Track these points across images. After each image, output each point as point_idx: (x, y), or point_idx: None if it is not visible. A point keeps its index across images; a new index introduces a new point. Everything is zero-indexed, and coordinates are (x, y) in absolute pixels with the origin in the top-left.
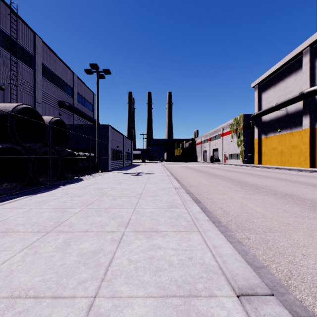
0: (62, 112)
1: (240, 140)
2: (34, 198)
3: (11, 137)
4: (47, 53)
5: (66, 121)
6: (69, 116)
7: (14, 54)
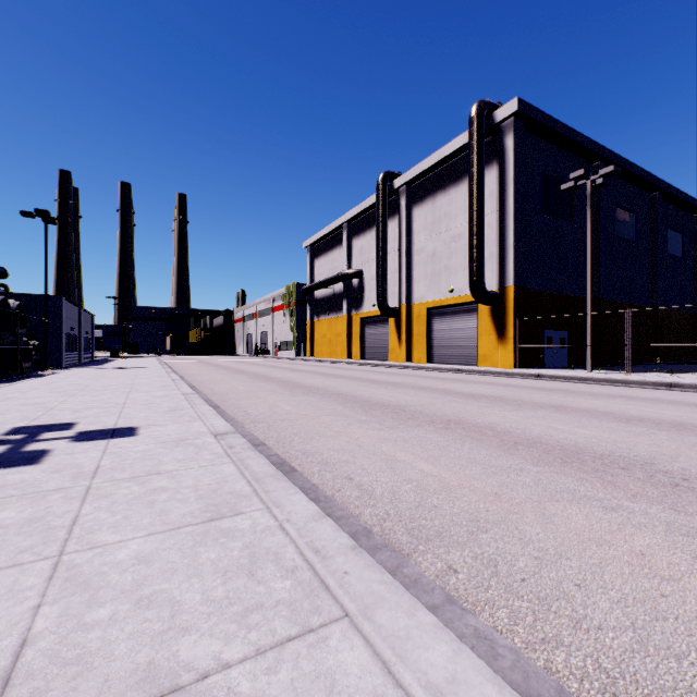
0: None
1: (294, 322)
2: (47, 378)
3: None
4: None
5: None
6: None
7: None
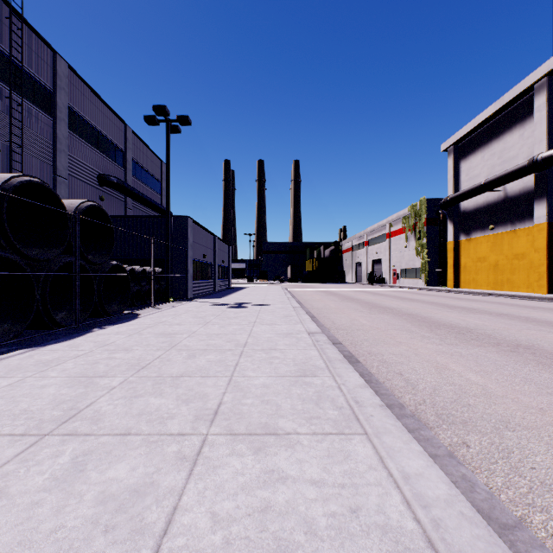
0: (105, 194)
1: (422, 245)
2: (38, 355)
3: None
4: (77, 88)
5: (113, 210)
6: (117, 202)
7: (16, 88)
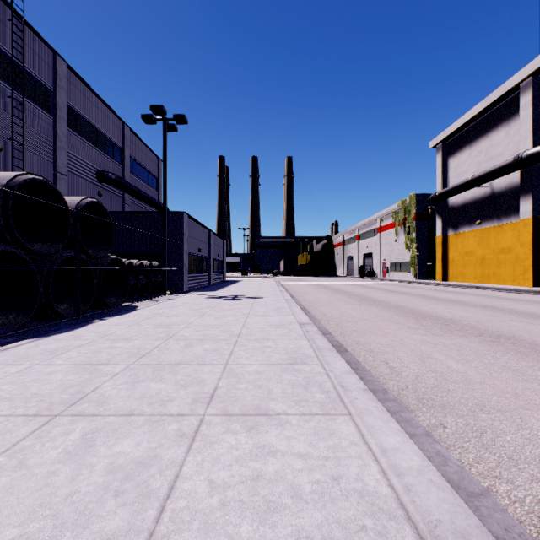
0: (103, 190)
1: (411, 239)
2: (43, 344)
3: (5, 232)
4: (77, 87)
5: (111, 206)
6: (115, 197)
7: (18, 88)
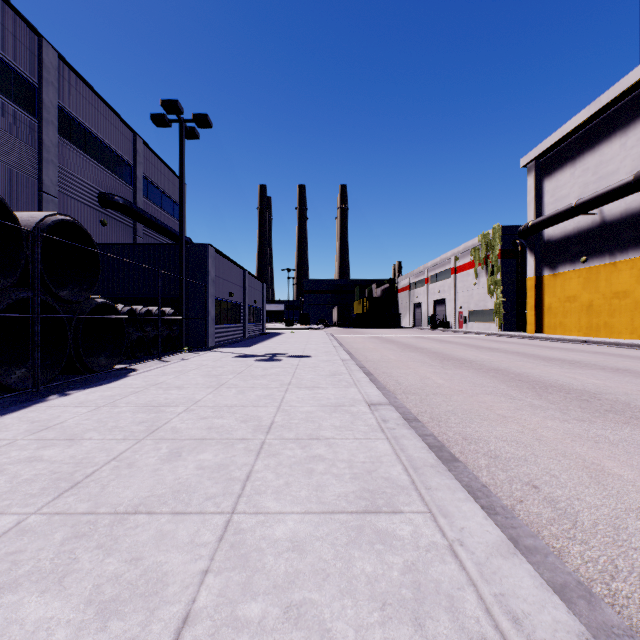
0: (108, 217)
1: (496, 282)
2: None
3: None
4: (71, 84)
5: (118, 238)
6: (124, 228)
7: None
